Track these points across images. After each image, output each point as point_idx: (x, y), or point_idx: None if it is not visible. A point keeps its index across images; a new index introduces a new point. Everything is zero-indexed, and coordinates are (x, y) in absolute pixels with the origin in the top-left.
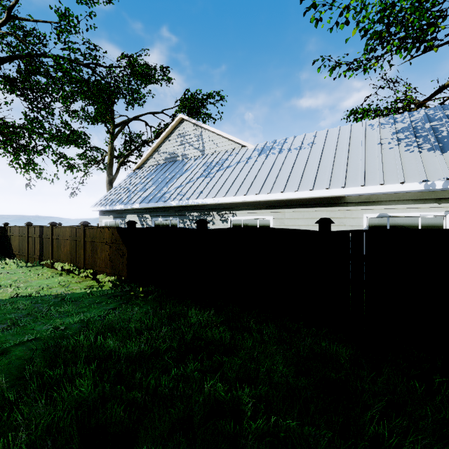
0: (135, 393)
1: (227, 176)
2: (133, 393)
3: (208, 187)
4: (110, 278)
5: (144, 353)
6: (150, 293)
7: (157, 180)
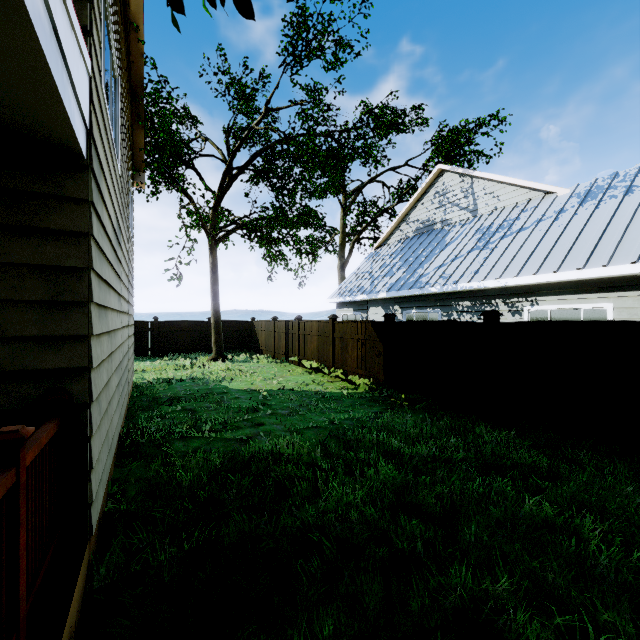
0: (440, 488)
1: (520, 244)
2: (438, 488)
3: (487, 264)
4: (363, 381)
5: (436, 457)
6: (415, 402)
7: (407, 260)
